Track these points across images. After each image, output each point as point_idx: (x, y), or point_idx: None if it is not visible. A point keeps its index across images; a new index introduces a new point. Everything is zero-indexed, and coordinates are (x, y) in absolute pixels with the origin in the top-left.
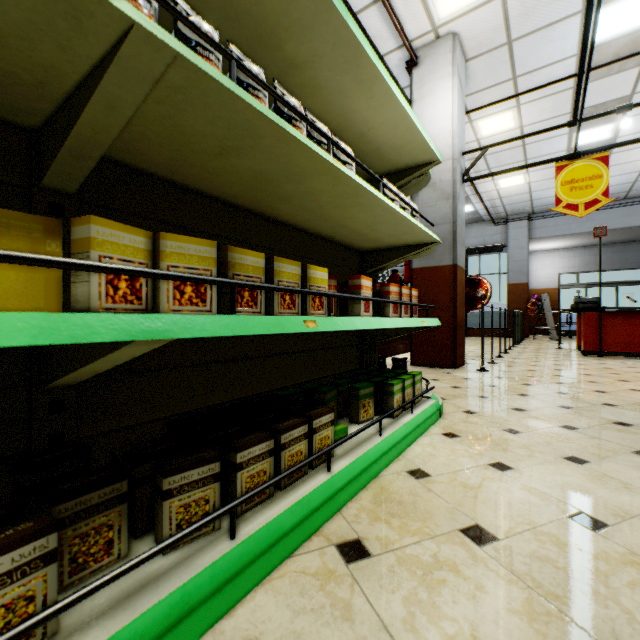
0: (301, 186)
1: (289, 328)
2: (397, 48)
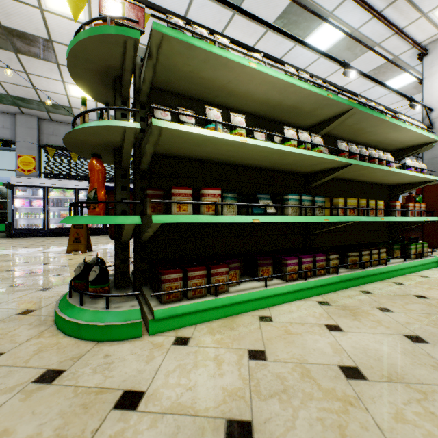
0: (373, 174)
1: (377, 220)
2: (410, 48)
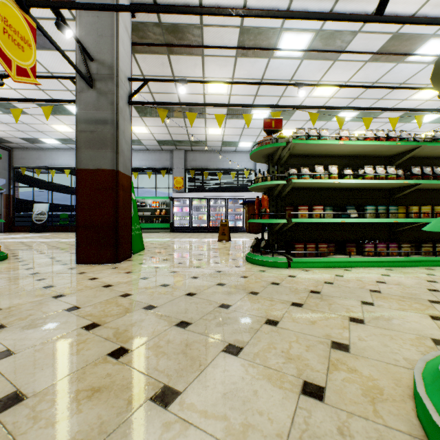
0: None
1: None
2: None
